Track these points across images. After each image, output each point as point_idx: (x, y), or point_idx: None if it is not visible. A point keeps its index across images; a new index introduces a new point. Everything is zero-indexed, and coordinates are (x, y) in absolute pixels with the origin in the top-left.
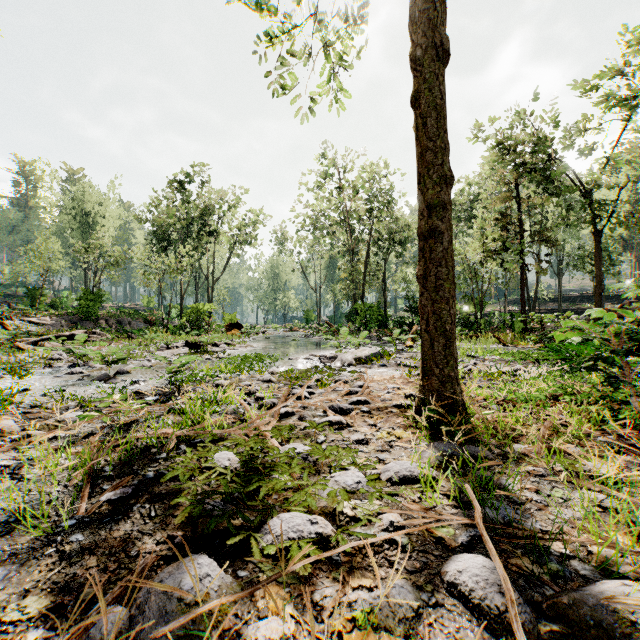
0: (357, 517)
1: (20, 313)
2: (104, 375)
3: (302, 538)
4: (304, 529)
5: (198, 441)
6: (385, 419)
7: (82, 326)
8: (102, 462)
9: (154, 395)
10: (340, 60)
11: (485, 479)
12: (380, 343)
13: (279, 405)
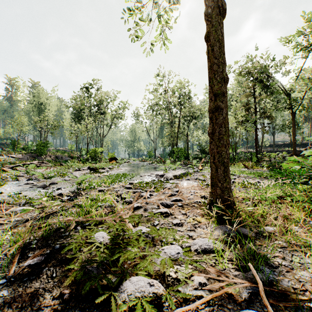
0: (178, 278)
1: (7, 152)
2: (43, 185)
3: (144, 296)
4: (145, 290)
5: (87, 224)
6: (191, 210)
7: (38, 159)
8: (31, 238)
9: (68, 196)
10: (166, 23)
11: (252, 250)
12: (186, 167)
13: (133, 203)
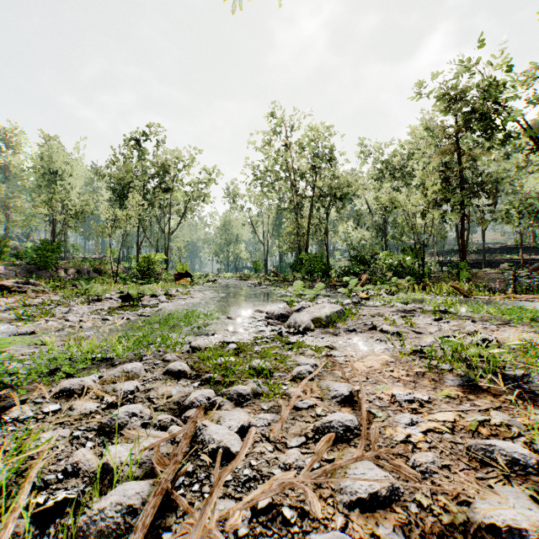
0: None
1: None
2: None
3: None
4: None
5: None
6: None
7: (38, 275)
8: None
9: None
10: None
11: None
12: (329, 293)
13: None
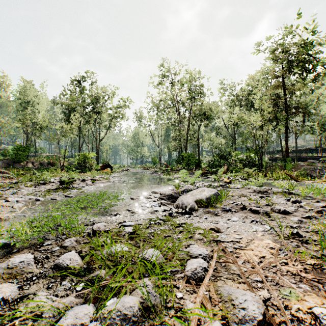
0: None
1: None
2: None
3: None
4: None
5: None
6: None
7: (13, 166)
8: None
9: None
10: None
11: None
12: (202, 178)
13: None
